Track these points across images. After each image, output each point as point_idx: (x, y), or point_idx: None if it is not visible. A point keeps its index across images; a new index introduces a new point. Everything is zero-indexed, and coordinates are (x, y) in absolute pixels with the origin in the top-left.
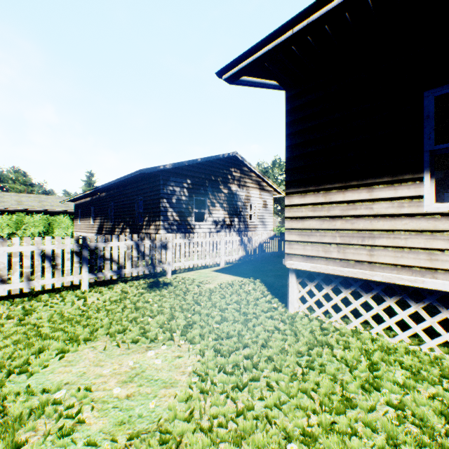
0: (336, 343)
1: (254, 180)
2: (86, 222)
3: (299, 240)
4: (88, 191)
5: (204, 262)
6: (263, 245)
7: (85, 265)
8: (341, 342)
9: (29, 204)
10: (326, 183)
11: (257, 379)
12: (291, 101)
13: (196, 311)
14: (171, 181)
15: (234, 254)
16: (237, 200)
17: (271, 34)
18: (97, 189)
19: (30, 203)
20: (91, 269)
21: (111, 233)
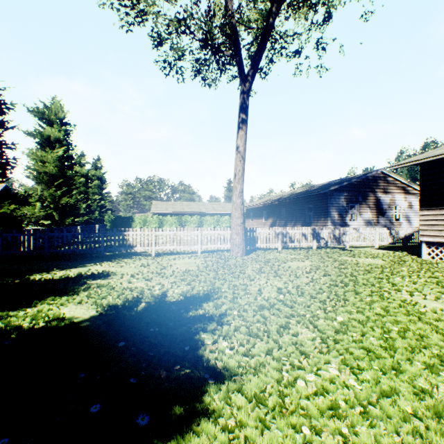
0: (439, 264)
1: (398, 187)
2: (258, 220)
3: (426, 229)
4: (269, 202)
5: (365, 244)
6: (407, 237)
7: (314, 239)
8: (441, 263)
9: (218, 209)
10: (439, 206)
11: (405, 264)
12: (422, 171)
13: (375, 255)
14: (334, 195)
15: (384, 241)
16: (382, 204)
17: (411, 161)
18: (278, 200)
19: (218, 208)
20: (316, 241)
21: (283, 228)
